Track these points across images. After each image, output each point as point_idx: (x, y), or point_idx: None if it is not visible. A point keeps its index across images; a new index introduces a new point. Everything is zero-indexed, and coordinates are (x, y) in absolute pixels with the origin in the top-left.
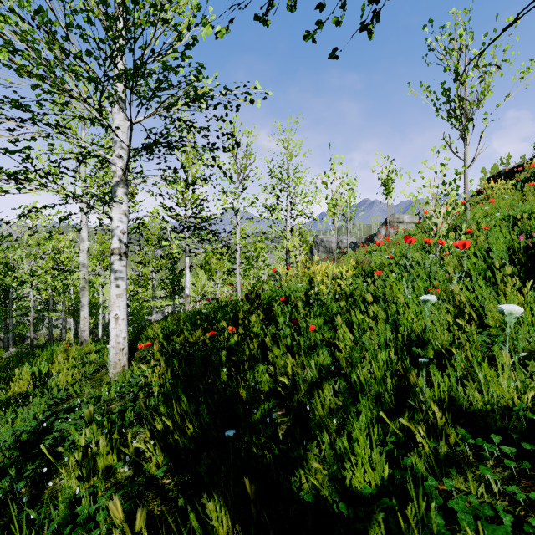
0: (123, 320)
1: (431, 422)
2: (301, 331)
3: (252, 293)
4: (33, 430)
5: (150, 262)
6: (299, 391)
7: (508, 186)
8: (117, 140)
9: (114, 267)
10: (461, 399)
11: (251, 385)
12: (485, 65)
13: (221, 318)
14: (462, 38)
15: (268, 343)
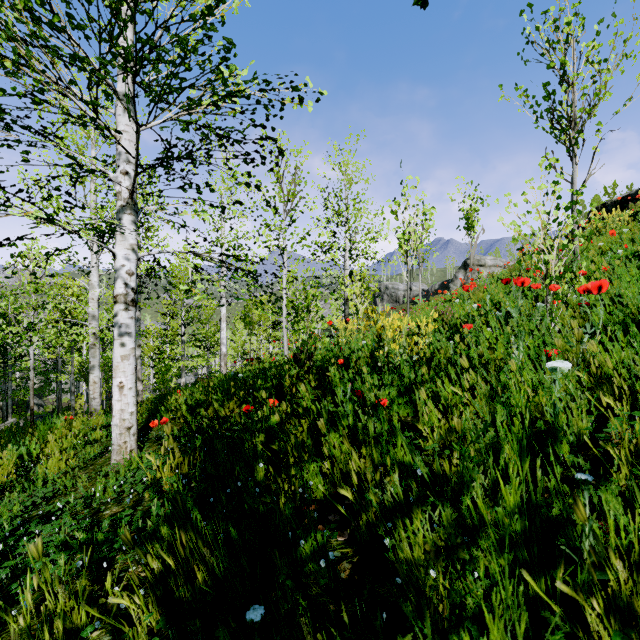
0: (130, 390)
1: (602, 584)
2: (367, 407)
3: (301, 353)
4: None
5: (178, 314)
6: (369, 506)
7: (625, 218)
8: (122, 151)
9: (118, 320)
10: None
11: (297, 490)
12: (599, 61)
13: (262, 385)
14: (570, 28)
15: (323, 428)
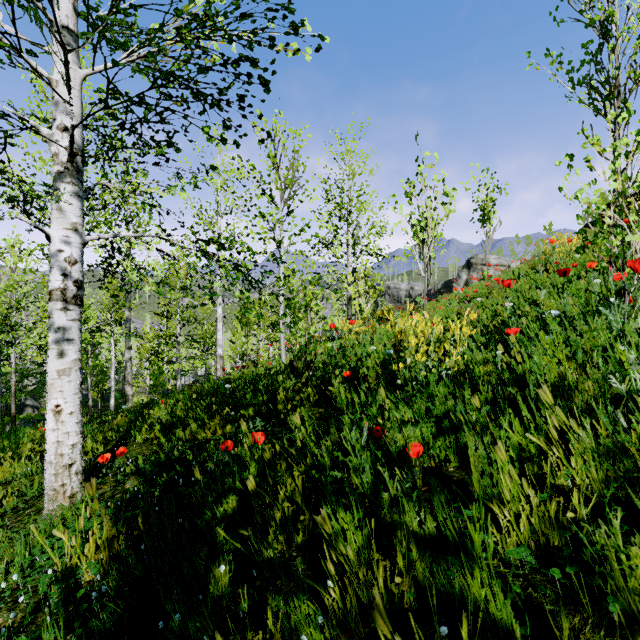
0: (71, 415)
1: None
2: (391, 455)
3: (299, 360)
4: None
5: (173, 314)
6: None
7: None
8: (59, 99)
9: (53, 323)
10: None
11: None
12: None
13: (250, 401)
14: None
15: (325, 525)
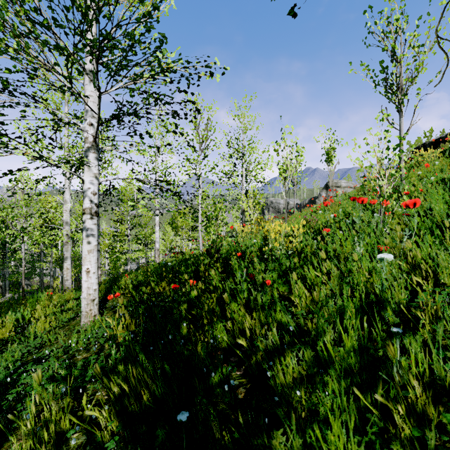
0: (94, 274)
1: (407, 399)
2: (257, 285)
3: (212, 248)
4: (3, 381)
5: (125, 221)
6: (258, 351)
7: (437, 154)
8: (88, 109)
9: (85, 226)
10: (445, 377)
11: (209, 341)
12: (418, 46)
13: (184, 270)
14: (398, 22)
15: (226, 299)
